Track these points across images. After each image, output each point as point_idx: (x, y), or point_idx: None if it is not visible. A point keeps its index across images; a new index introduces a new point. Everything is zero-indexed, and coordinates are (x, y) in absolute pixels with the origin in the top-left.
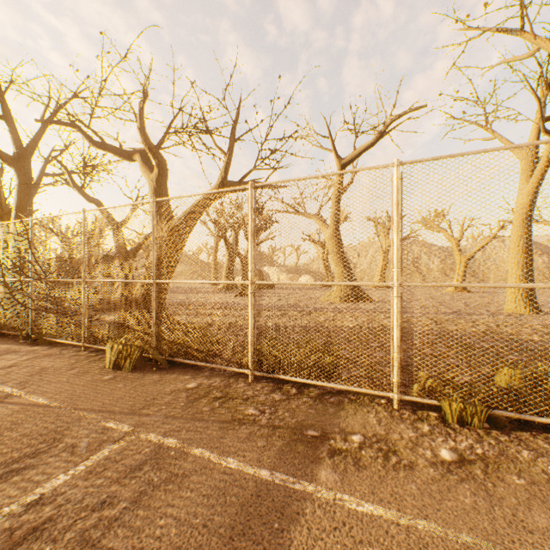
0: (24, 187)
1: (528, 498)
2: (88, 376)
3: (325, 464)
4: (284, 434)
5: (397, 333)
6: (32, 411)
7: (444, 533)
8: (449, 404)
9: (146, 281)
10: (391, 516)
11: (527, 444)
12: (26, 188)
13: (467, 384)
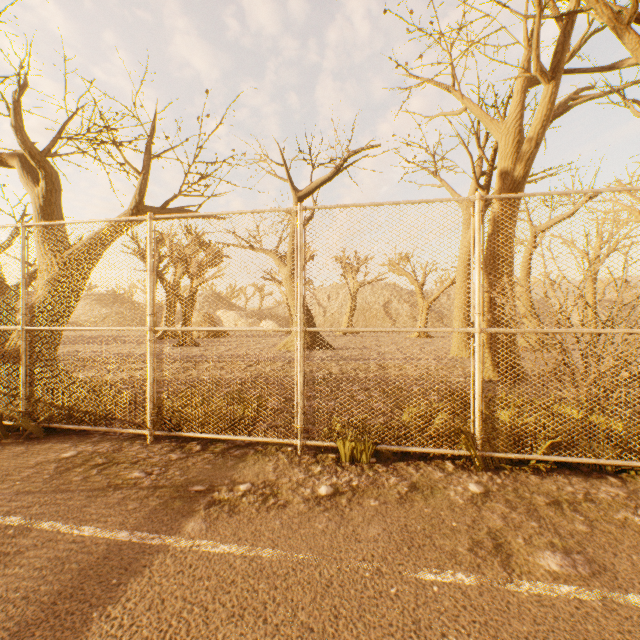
0: None
1: (373, 516)
2: None
3: (198, 516)
4: (166, 493)
5: (300, 379)
6: None
7: (285, 556)
8: (343, 444)
9: (12, 328)
10: (243, 551)
11: (398, 472)
12: None
13: (360, 424)
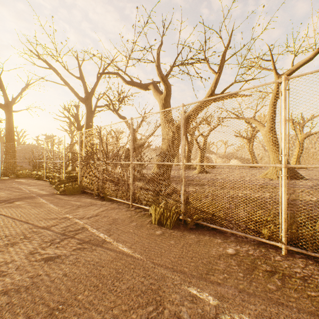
0: (89, 113)
1: None
2: (144, 230)
3: None
4: None
5: None
6: (124, 260)
7: None
8: None
9: (176, 163)
10: None
11: None
12: (90, 114)
13: None
